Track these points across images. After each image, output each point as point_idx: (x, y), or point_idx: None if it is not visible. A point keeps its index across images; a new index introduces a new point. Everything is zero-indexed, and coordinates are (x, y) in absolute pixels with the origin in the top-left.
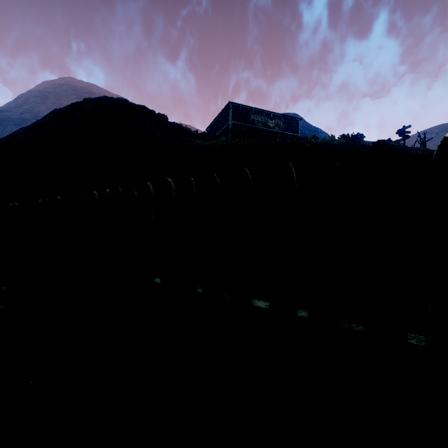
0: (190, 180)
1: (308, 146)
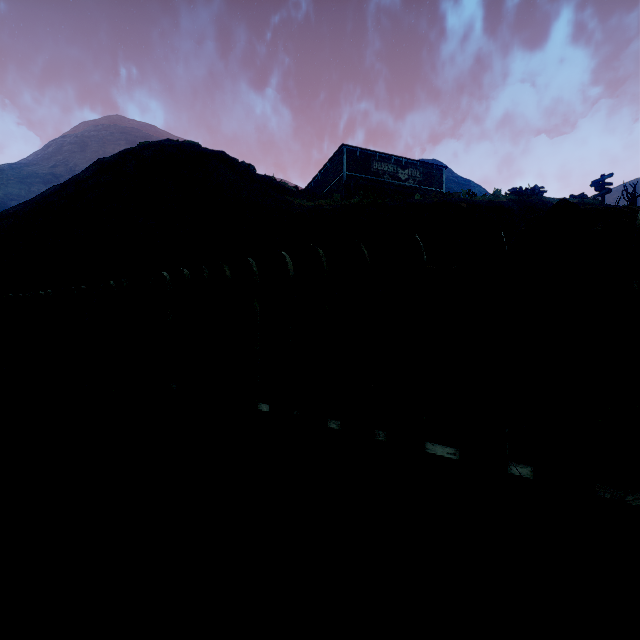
0: (319, 253)
1: (463, 206)
